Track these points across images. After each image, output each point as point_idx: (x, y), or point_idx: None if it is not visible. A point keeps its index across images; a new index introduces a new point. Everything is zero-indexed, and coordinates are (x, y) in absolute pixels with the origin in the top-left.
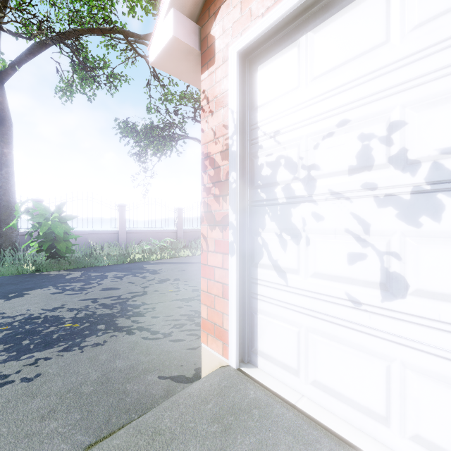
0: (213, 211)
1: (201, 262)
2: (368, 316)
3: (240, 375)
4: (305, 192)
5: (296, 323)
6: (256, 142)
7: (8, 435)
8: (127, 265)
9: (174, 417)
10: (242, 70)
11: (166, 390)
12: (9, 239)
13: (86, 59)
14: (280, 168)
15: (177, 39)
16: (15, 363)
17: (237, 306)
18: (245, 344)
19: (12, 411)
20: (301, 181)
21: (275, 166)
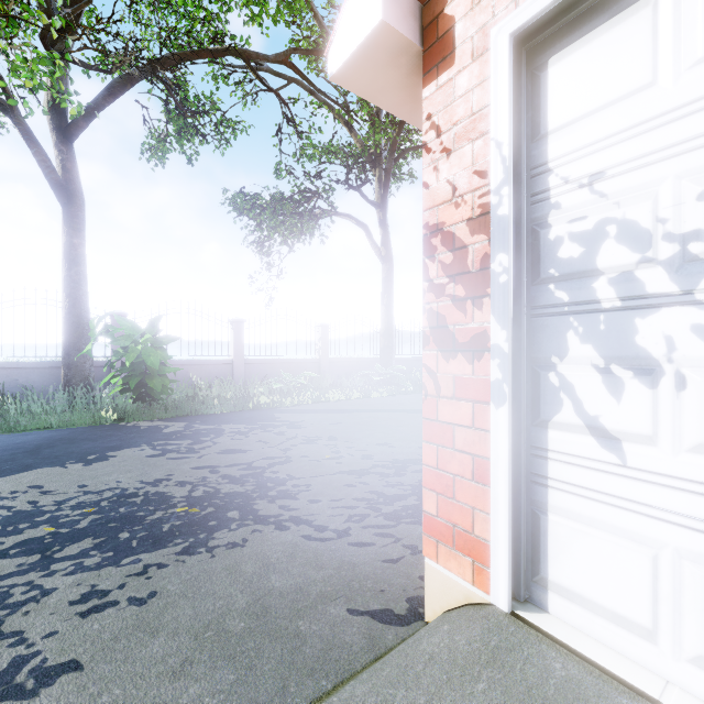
0: (450, 326)
1: (424, 415)
2: None
3: (521, 627)
4: (673, 286)
5: (648, 540)
6: (545, 198)
7: (124, 702)
8: (249, 413)
9: (417, 703)
10: (513, 68)
11: (368, 637)
12: (80, 372)
13: (186, 100)
14: (605, 243)
15: (387, 27)
16: (114, 570)
17: (509, 499)
18: (520, 567)
19: (124, 658)
20: (663, 265)
21: (592, 240)
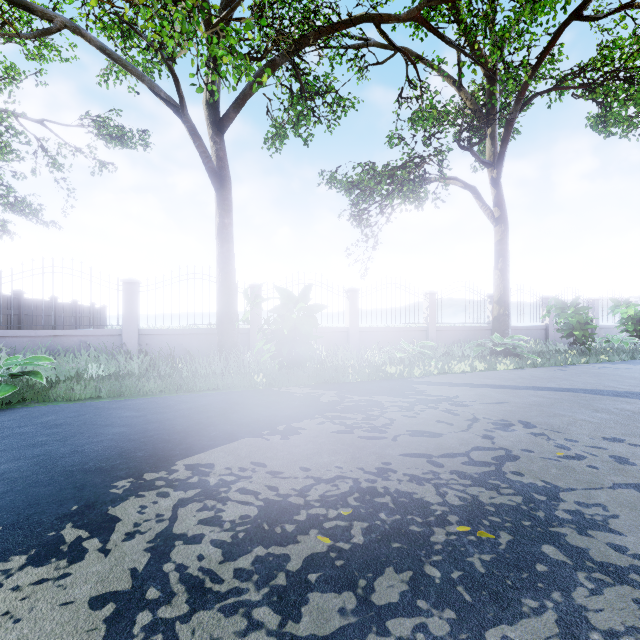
0: None
1: None
2: None
3: None
4: None
5: None
6: None
7: None
8: (386, 383)
9: None
10: None
11: None
12: (231, 338)
13: (306, 84)
14: None
15: None
16: None
17: None
18: None
19: None
20: None
21: None
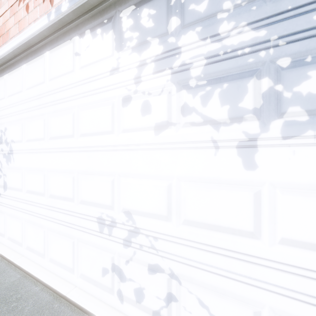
0: None
1: None
2: (2, 198)
3: None
4: None
5: None
6: None
7: None
8: None
9: None
10: None
11: None
12: None
13: None
14: None
15: None
16: None
17: None
18: None
19: None
20: None
21: None
